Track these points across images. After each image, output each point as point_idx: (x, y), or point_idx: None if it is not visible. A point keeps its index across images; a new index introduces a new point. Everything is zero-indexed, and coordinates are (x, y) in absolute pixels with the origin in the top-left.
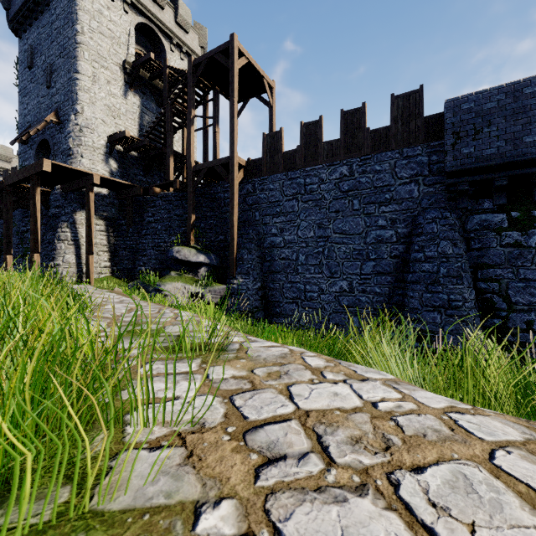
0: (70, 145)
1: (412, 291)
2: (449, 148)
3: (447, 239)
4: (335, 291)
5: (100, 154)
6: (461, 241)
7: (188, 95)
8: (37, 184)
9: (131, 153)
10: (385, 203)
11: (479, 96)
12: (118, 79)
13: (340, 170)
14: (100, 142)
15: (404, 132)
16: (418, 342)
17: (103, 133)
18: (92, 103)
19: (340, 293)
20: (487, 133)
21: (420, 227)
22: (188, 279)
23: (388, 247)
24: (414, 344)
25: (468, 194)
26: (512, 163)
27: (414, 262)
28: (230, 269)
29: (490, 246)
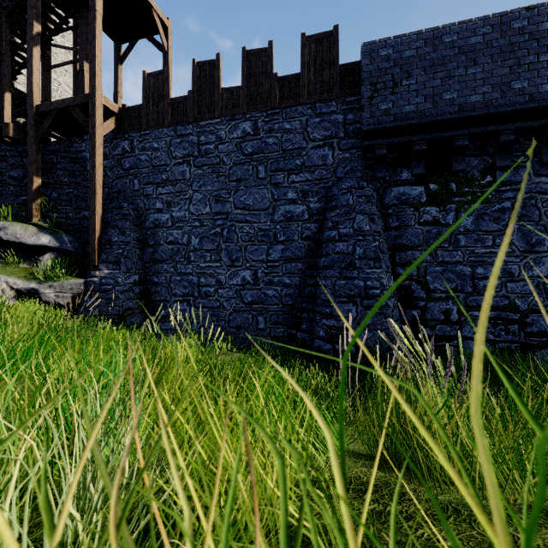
0: None
1: (324, 279)
2: (366, 102)
3: (364, 212)
4: (236, 283)
5: None
6: (379, 217)
7: (29, 0)
8: None
9: None
10: (296, 170)
11: (398, 41)
12: None
13: (242, 126)
14: None
15: (317, 83)
16: (330, 343)
17: None
18: None
19: (242, 286)
20: (406, 86)
21: (335, 199)
22: (17, 270)
23: (299, 226)
24: (326, 346)
25: (386, 162)
26: (432, 124)
27: (328, 242)
28: (90, 255)
29: (408, 224)
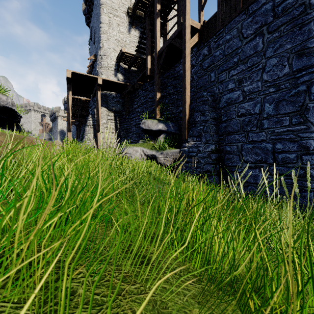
0: (97, 69)
1: None
2: None
3: None
4: None
5: (111, 71)
6: None
7: None
8: (69, 89)
9: (133, 69)
10: None
11: None
12: (124, 21)
13: None
14: (111, 63)
15: None
16: None
17: (113, 57)
18: (108, 39)
19: None
20: None
21: None
22: (148, 144)
23: None
24: None
25: None
26: None
27: None
28: (183, 132)
29: None
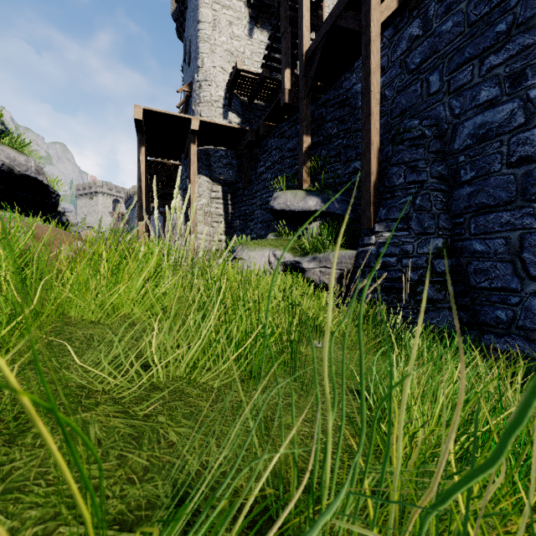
0: (192, 107)
1: None
2: None
3: None
4: None
5: (218, 108)
6: None
7: None
8: (141, 144)
9: (257, 104)
10: None
11: None
12: (242, 17)
13: None
14: (217, 94)
15: None
16: None
17: (221, 82)
18: (212, 52)
19: None
20: None
21: None
22: (286, 241)
23: None
24: None
25: None
26: None
27: None
28: (363, 213)
29: None
